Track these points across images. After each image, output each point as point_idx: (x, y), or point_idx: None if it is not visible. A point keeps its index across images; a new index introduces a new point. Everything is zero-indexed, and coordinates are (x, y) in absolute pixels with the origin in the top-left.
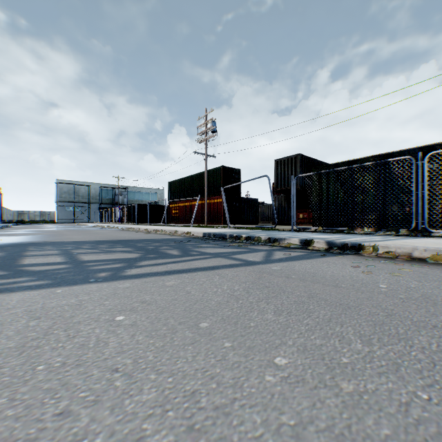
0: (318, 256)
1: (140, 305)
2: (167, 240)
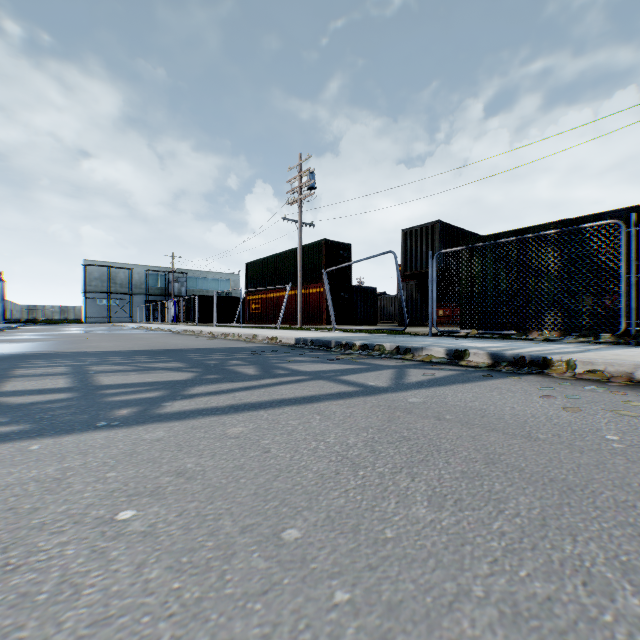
0: (479, 378)
1: (173, 481)
2: (240, 350)
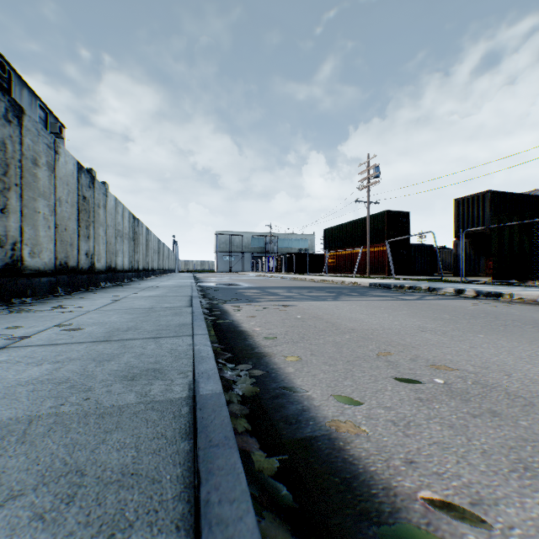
0: (458, 299)
1: (358, 305)
2: (341, 288)
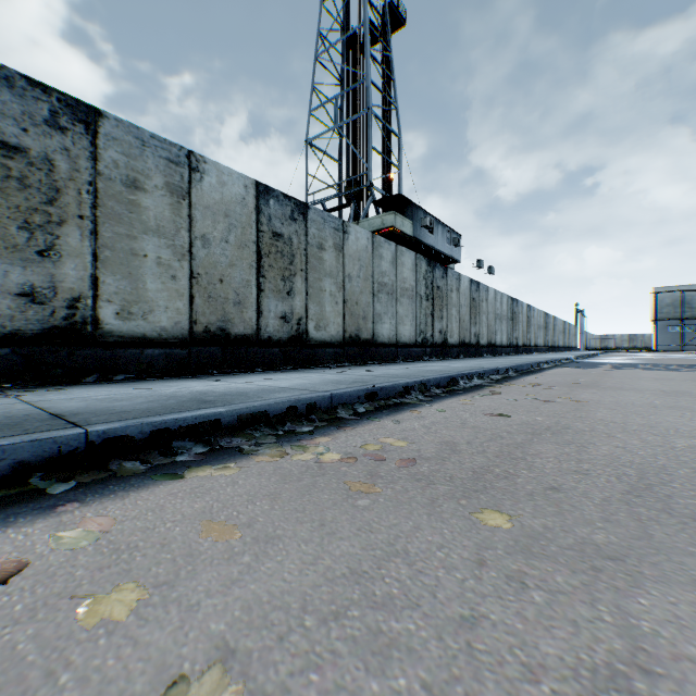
0: None
1: (684, 374)
2: None
